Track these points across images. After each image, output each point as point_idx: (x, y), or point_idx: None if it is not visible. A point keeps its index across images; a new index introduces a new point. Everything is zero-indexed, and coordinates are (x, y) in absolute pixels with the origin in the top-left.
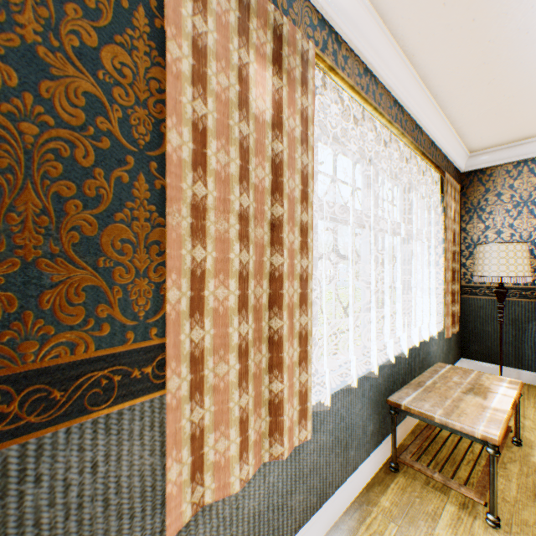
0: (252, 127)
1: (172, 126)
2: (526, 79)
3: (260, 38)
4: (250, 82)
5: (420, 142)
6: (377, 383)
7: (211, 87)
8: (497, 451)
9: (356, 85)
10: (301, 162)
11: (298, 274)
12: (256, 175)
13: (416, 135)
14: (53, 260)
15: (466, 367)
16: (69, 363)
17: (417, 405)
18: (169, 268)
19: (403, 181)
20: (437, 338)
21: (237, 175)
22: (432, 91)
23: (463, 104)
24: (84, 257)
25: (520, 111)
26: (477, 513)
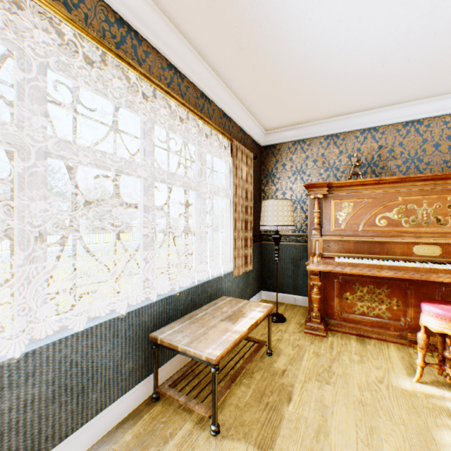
0: None
1: None
2: (278, 71)
3: None
4: None
5: (209, 111)
6: (141, 322)
7: None
8: (217, 369)
9: (103, 31)
10: None
11: None
12: None
13: (203, 103)
14: None
15: (265, 297)
16: None
17: (171, 338)
18: None
19: (195, 142)
20: (232, 276)
21: None
22: (212, 67)
23: (242, 85)
24: None
25: (285, 100)
26: (209, 425)
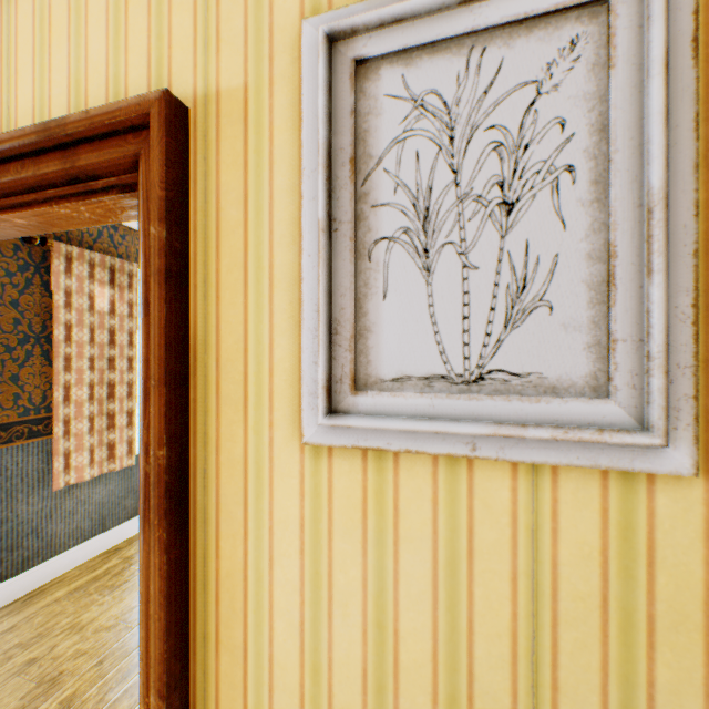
0: (98, 317)
1: (57, 328)
2: None
3: (102, 275)
4: (97, 297)
5: None
6: None
7: (75, 306)
8: None
9: None
10: (129, 326)
11: (127, 382)
12: (100, 338)
13: None
14: (3, 384)
15: None
16: (9, 423)
17: None
18: (55, 384)
19: None
20: None
21: (89, 341)
22: None
23: None
24: (14, 382)
25: None
26: None
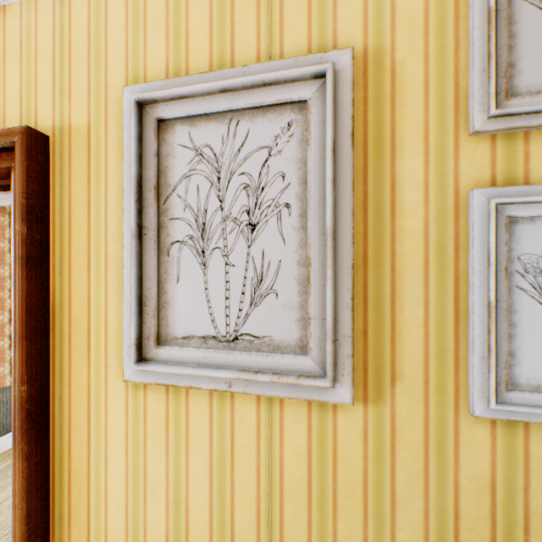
0: None
1: None
2: None
3: None
4: None
5: None
6: None
7: None
8: None
9: None
10: None
11: None
12: None
13: None
14: None
15: None
16: None
17: None
18: None
19: None
20: None
21: (10, 276)
22: None
23: None
24: None
25: None
26: None
